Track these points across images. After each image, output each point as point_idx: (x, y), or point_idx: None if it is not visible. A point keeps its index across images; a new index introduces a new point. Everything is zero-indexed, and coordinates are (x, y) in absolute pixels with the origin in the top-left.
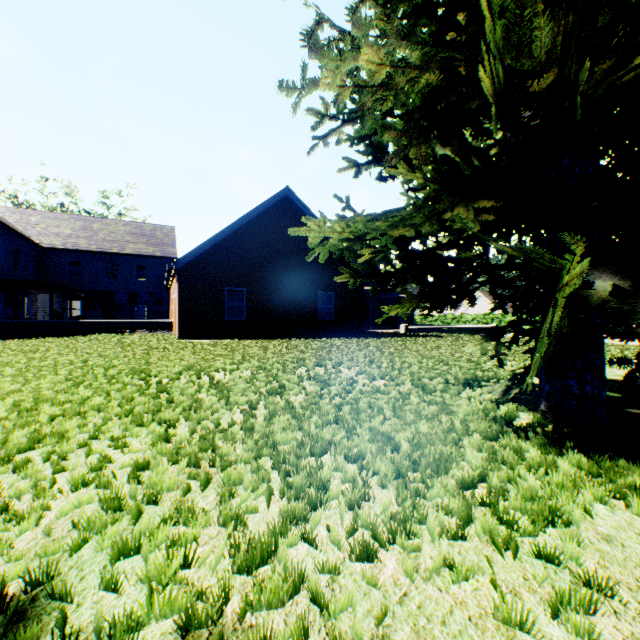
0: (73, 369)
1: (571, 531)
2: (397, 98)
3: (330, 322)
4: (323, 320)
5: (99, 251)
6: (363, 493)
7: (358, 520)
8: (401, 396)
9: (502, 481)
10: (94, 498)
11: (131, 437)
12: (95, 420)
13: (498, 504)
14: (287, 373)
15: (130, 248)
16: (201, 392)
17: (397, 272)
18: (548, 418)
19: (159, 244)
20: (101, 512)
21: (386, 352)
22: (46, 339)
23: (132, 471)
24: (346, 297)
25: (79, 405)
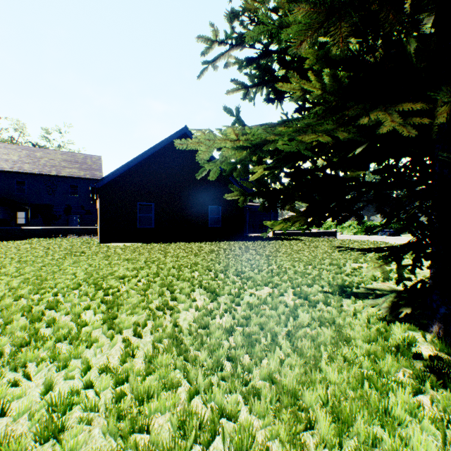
0: None
1: None
2: None
3: (218, 229)
4: (213, 227)
5: (40, 173)
6: None
7: None
8: (291, 313)
9: None
10: None
11: None
12: None
13: None
14: (180, 281)
15: (66, 172)
16: (91, 308)
17: (286, 190)
18: None
19: (89, 169)
20: None
21: (263, 255)
22: None
23: None
24: (230, 210)
25: None
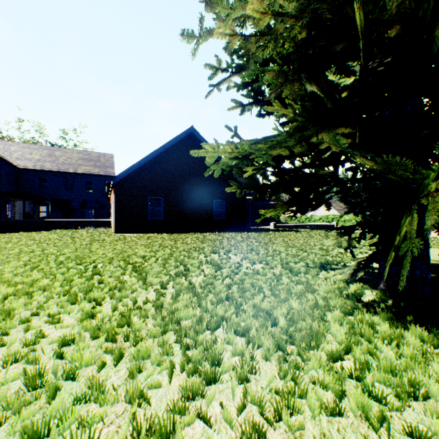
0: (32, 256)
1: (430, 404)
2: (277, 41)
3: (222, 221)
4: (217, 220)
5: (59, 171)
6: (250, 367)
7: (247, 396)
8: (275, 277)
9: (363, 353)
10: (20, 375)
11: (65, 313)
12: (40, 298)
13: (366, 378)
14: (191, 259)
15: (82, 169)
16: (125, 274)
17: (272, 185)
18: (387, 295)
19: (102, 166)
20: (24, 389)
21: (262, 242)
22: (19, 233)
23: (59, 346)
24: (233, 204)
25: (29, 286)
